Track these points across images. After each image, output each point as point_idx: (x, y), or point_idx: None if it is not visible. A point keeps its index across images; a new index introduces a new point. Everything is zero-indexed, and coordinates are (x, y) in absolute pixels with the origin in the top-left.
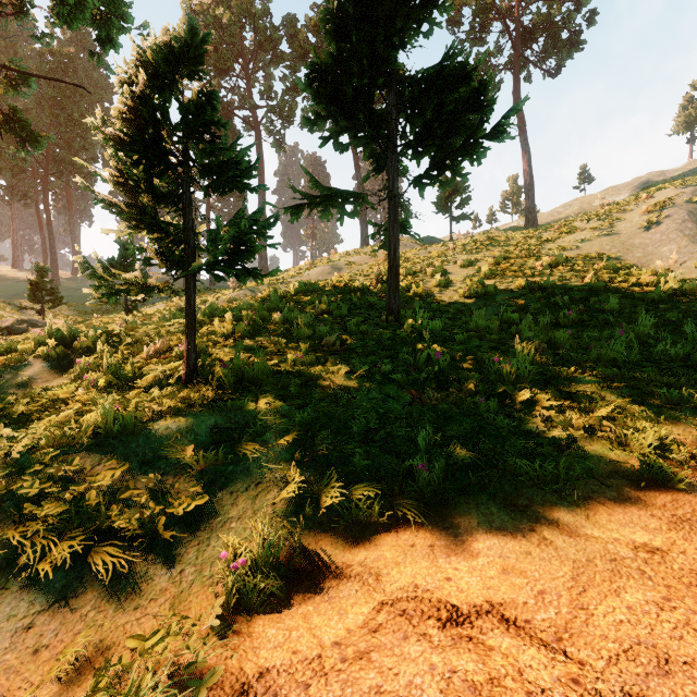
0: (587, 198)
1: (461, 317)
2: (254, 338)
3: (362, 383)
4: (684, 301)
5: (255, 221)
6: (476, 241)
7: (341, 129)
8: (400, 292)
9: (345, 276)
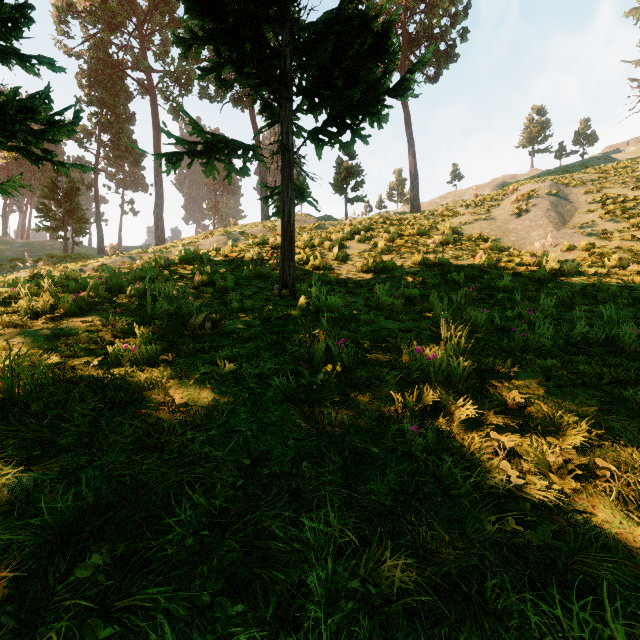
0: (458, 192)
1: (361, 292)
2: (87, 315)
3: (218, 400)
4: (564, 280)
5: (22, 109)
6: (371, 219)
7: (223, 59)
8: (297, 264)
9: (241, 246)
